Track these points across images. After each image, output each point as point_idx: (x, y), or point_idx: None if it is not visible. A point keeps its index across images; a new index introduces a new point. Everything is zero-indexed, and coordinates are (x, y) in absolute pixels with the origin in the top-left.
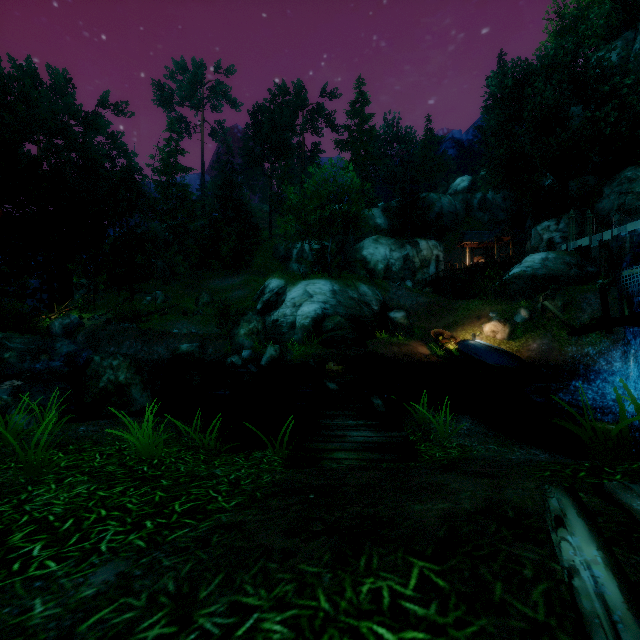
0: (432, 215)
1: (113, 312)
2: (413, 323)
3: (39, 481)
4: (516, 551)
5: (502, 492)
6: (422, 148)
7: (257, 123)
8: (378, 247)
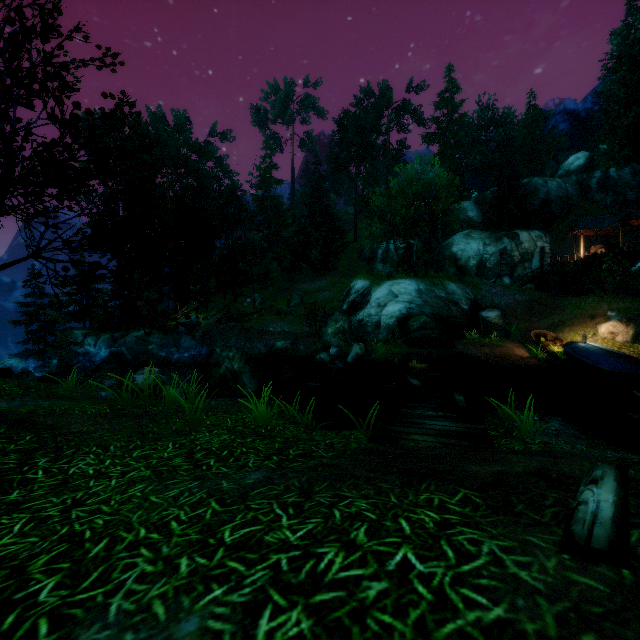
0: (536, 202)
1: (221, 313)
2: (509, 323)
3: (197, 430)
4: (545, 492)
5: (556, 465)
6: (523, 128)
7: (343, 129)
8: (470, 242)
